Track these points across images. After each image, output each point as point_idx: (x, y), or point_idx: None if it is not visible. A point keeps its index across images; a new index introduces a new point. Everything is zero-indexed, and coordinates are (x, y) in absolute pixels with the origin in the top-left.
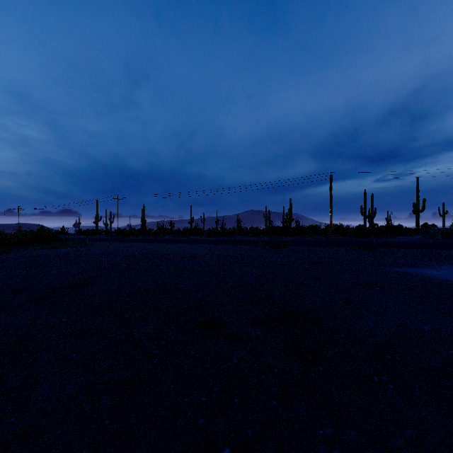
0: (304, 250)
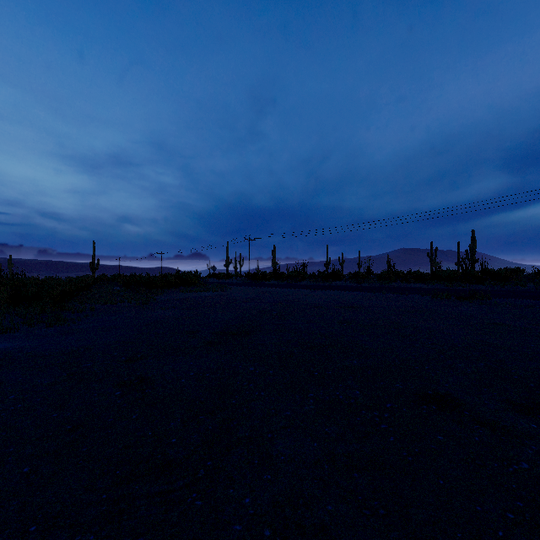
0: (521, 304)
